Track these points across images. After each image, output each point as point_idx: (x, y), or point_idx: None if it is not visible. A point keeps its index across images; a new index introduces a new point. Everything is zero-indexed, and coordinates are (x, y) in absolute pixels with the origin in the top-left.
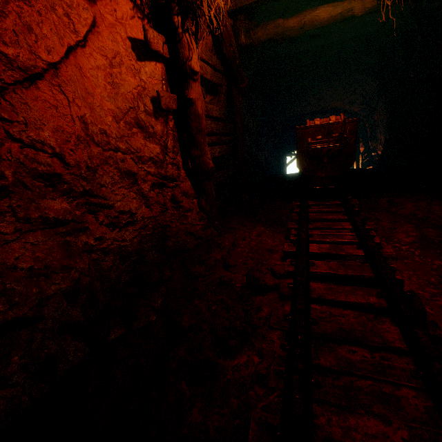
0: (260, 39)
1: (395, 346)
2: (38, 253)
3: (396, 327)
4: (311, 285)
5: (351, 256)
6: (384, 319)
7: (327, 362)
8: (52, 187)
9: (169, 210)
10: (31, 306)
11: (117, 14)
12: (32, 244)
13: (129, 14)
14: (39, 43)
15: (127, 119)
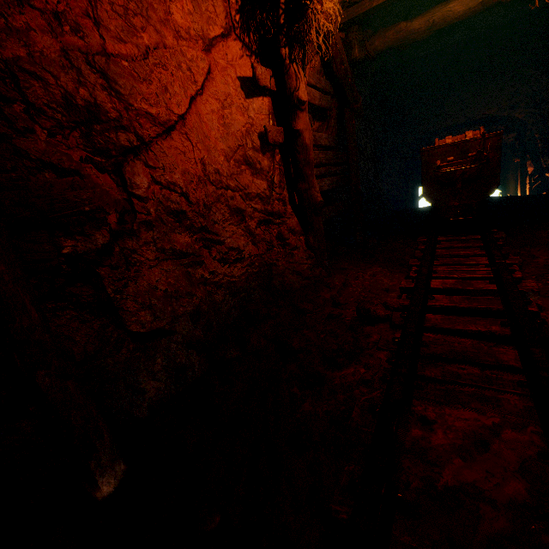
0: (377, 49)
1: (508, 364)
2: (170, 279)
3: (515, 350)
4: (426, 316)
5: (480, 291)
6: (506, 347)
7: (432, 373)
8: (179, 223)
9: (275, 248)
10: (167, 321)
11: (228, 57)
12: (165, 271)
13: (238, 54)
14: (172, 99)
15: (236, 157)
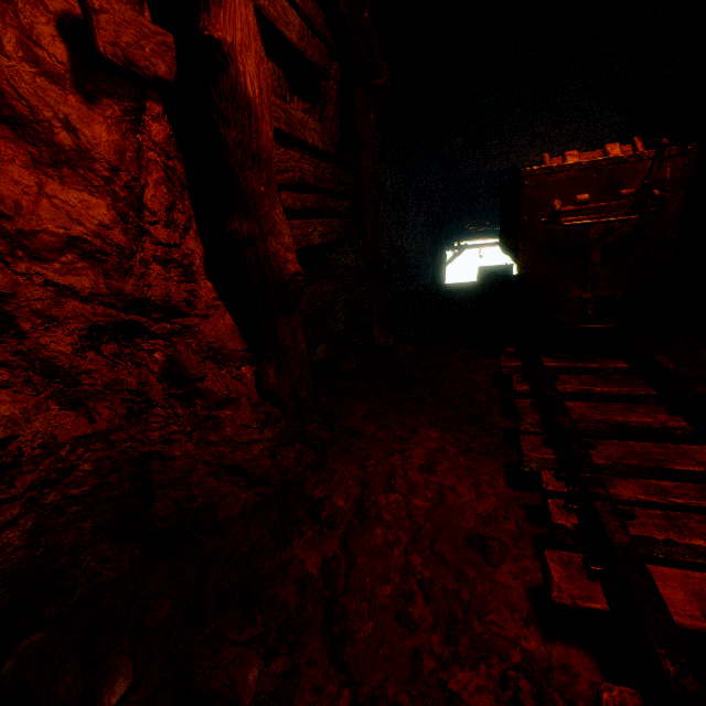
0: None
1: None
2: None
3: None
4: None
5: None
6: None
7: None
8: None
9: (159, 406)
10: None
11: None
12: None
13: None
14: None
15: None
